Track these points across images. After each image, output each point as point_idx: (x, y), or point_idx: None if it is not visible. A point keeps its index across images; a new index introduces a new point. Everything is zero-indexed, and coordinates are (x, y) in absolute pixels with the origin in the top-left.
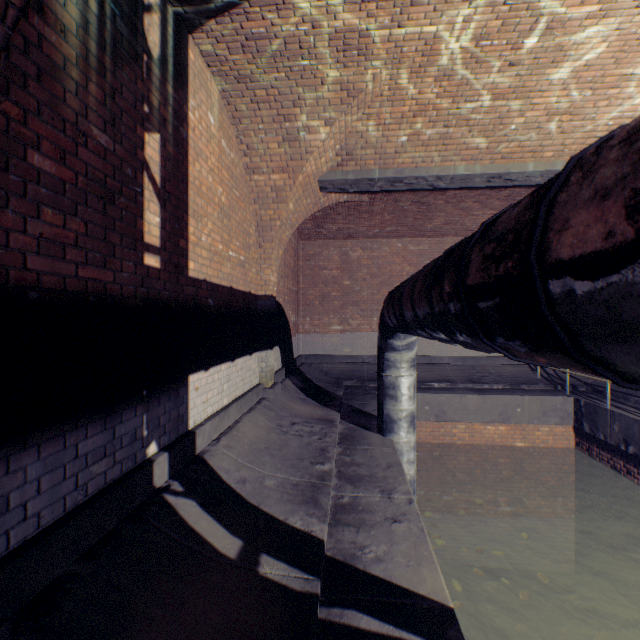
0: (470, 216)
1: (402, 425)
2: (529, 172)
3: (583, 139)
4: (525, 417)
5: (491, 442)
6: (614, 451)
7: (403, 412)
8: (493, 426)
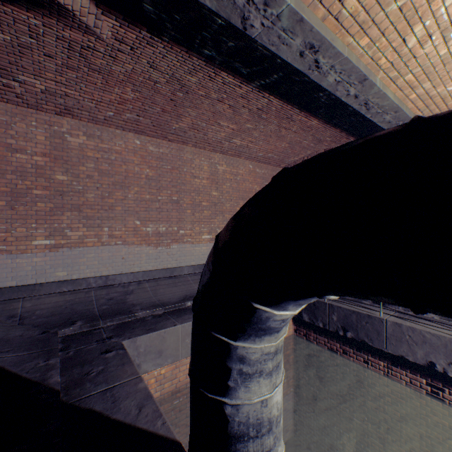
0: (216, 126)
1: None
2: (342, 58)
3: (397, 35)
4: None
5: None
6: (331, 335)
7: None
8: None
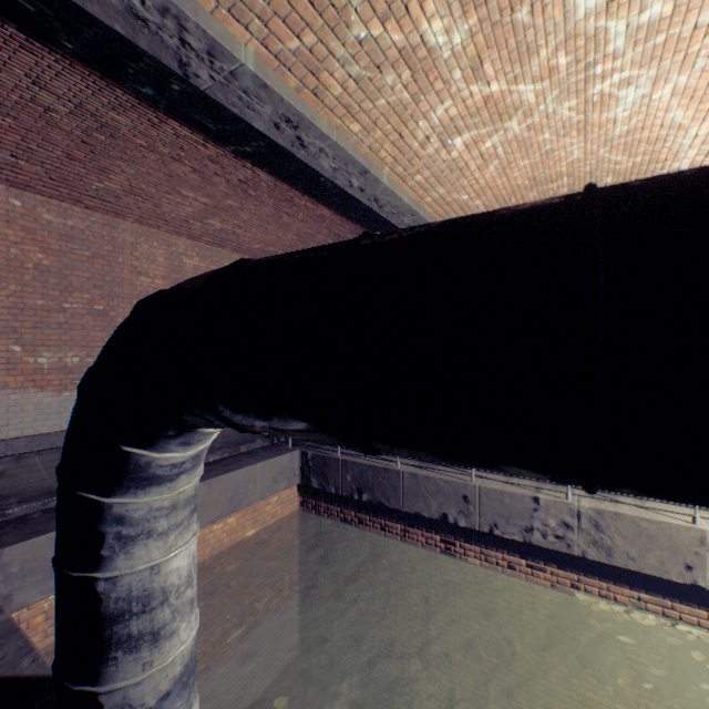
0: (176, 195)
1: (174, 705)
2: (332, 142)
3: (392, 129)
4: (258, 492)
5: (219, 547)
6: (346, 502)
7: (176, 662)
8: (222, 522)
